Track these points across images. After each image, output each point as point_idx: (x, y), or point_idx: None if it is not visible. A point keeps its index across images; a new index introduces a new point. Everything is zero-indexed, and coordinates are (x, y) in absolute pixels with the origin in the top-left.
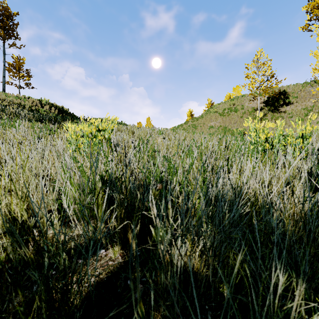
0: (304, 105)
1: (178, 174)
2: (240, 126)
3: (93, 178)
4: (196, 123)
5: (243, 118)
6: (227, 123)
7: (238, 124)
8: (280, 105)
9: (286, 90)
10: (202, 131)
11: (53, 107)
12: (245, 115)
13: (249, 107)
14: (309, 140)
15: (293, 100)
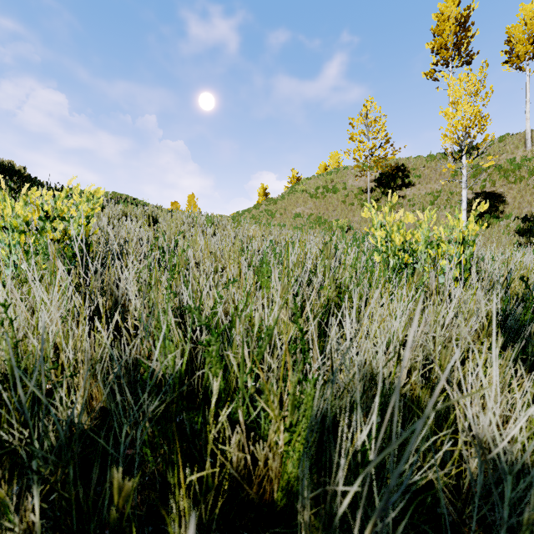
0: (430, 189)
1: None
2: (342, 216)
3: None
4: (273, 208)
5: (346, 204)
6: (321, 210)
7: (338, 212)
8: (398, 186)
9: (405, 165)
10: (283, 222)
11: None
12: (349, 199)
13: (354, 187)
14: (472, 248)
15: (415, 180)
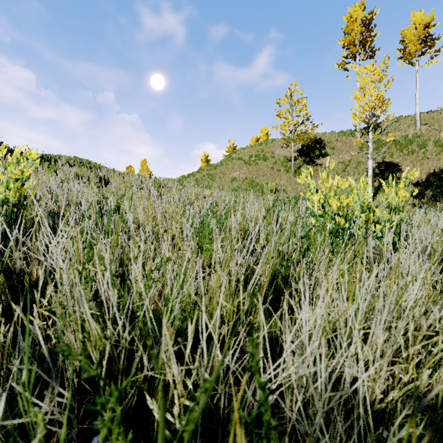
0: (341, 159)
1: None
2: (271, 180)
3: None
4: (214, 172)
5: (274, 170)
6: (254, 175)
7: (267, 177)
8: (316, 156)
9: (322, 139)
10: (222, 185)
11: None
12: (276, 165)
13: (281, 156)
14: (402, 213)
15: (330, 151)
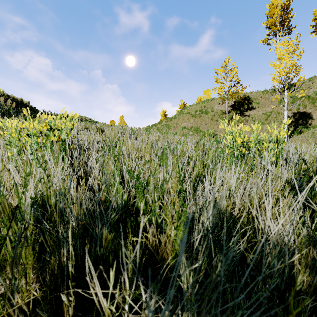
0: (265, 111)
1: (141, 226)
2: (210, 128)
3: (19, 203)
4: (170, 123)
5: (213, 120)
6: (198, 124)
7: (208, 125)
8: (245, 109)
9: (249, 96)
10: (175, 132)
11: (9, 100)
12: (215, 117)
13: (218, 110)
14: (283, 145)
15: (256, 105)
